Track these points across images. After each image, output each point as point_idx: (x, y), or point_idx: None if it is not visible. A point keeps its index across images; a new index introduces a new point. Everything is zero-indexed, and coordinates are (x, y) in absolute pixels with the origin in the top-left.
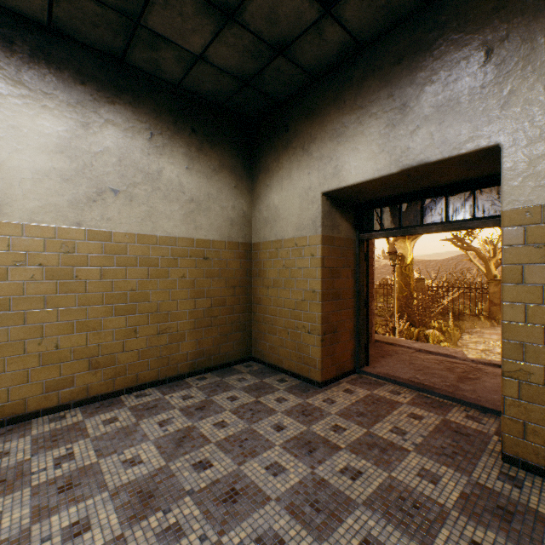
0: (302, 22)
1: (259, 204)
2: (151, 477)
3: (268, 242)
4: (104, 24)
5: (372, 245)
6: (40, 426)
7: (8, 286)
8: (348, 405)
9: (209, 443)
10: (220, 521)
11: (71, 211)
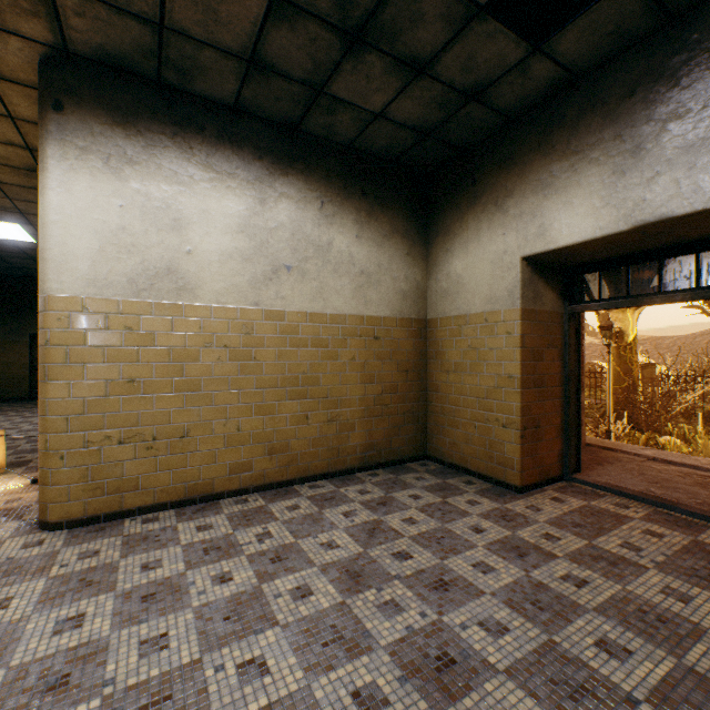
0: (504, 64)
1: (435, 273)
2: (353, 560)
3: (448, 317)
4: (286, 97)
5: (581, 319)
6: (228, 506)
7: (200, 367)
8: (559, 515)
9: (403, 537)
10: (435, 604)
11: (250, 291)
